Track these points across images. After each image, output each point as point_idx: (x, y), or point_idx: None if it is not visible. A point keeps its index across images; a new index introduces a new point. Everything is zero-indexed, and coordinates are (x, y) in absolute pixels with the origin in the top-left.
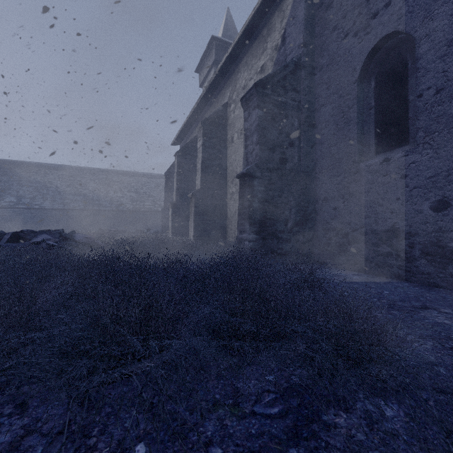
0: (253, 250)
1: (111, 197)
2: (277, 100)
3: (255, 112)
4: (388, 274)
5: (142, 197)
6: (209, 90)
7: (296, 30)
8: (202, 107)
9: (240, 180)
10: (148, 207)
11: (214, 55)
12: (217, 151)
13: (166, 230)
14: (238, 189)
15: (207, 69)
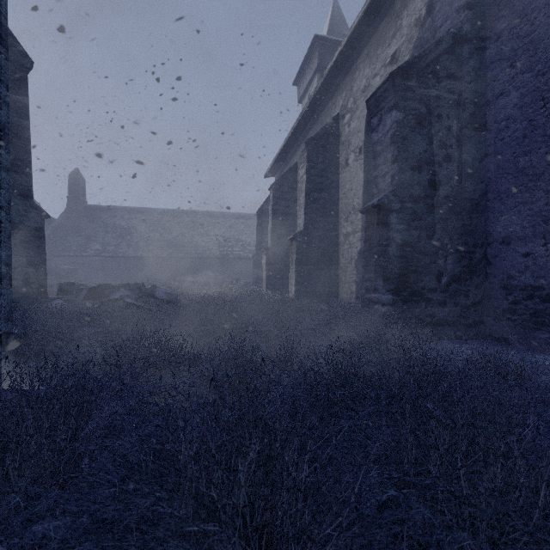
0: (388, 317)
1: (196, 242)
2: (424, 94)
3: (391, 116)
4: None
5: (230, 242)
6: (314, 101)
7: None
8: (304, 125)
9: (366, 216)
10: (237, 253)
11: (317, 59)
12: (326, 179)
13: (258, 281)
14: (356, 228)
15: (307, 78)
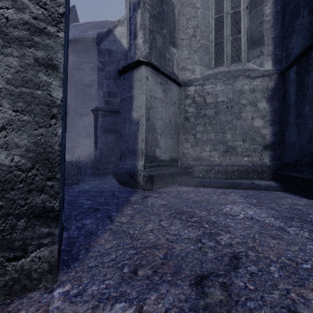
0: None
1: None
2: None
3: None
4: None
5: None
6: None
7: None
8: None
9: None
10: None
11: None
12: None
13: None
14: None
15: None
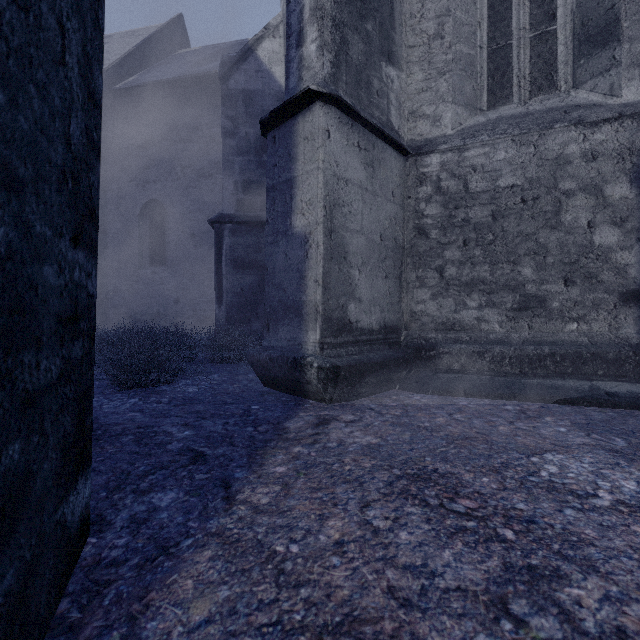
0: None
1: None
2: None
3: None
4: None
5: None
6: None
7: None
8: None
9: None
10: None
11: None
12: None
13: None
14: None
15: None
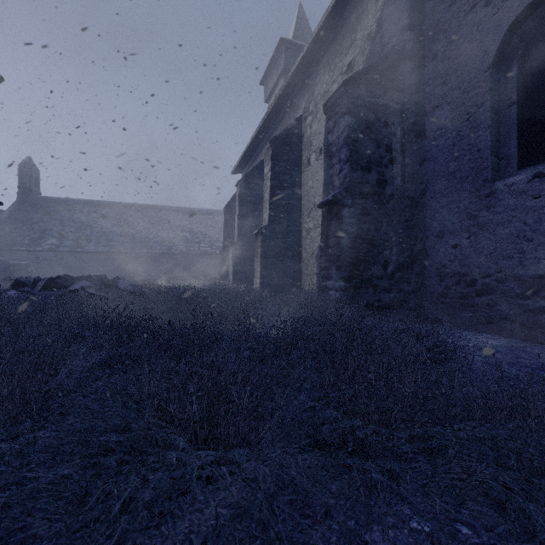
0: (341, 302)
1: (162, 237)
2: (373, 102)
3: (344, 120)
4: (543, 339)
5: (197, 238)
6: (279, 102)
7: (398, 9)
8: (270, 124)
9: (323, 211)
10: (205, 249)
11: (283, 62)
12: (289, 177)
13: (226, 276)
14: (317, 224)
15: (274, 79)
